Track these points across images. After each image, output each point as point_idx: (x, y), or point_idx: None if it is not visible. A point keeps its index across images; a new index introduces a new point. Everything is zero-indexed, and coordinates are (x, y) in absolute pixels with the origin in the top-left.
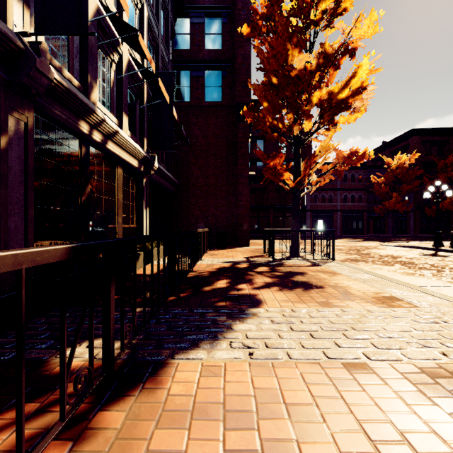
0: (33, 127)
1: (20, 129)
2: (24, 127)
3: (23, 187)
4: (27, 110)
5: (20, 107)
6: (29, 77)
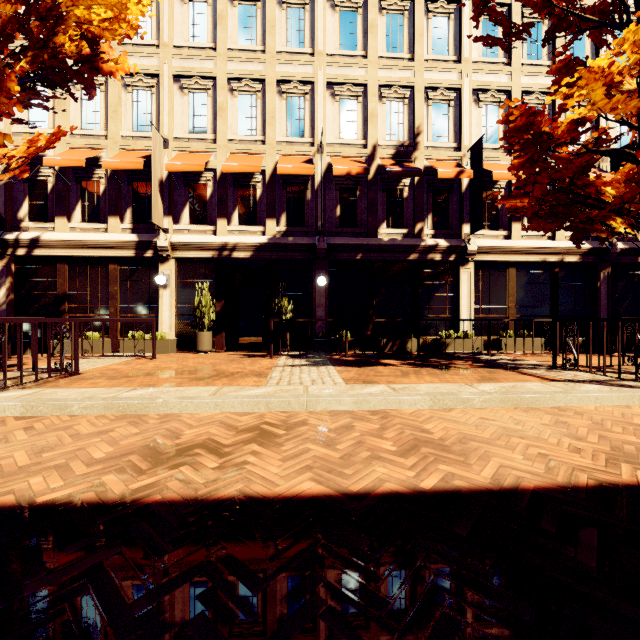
0: (610, 273)
1: (604, 276)
2: (606, 275)
3: (606, 300)
4: (608, 267)
5: (605, 268)
6: (608, 257)
